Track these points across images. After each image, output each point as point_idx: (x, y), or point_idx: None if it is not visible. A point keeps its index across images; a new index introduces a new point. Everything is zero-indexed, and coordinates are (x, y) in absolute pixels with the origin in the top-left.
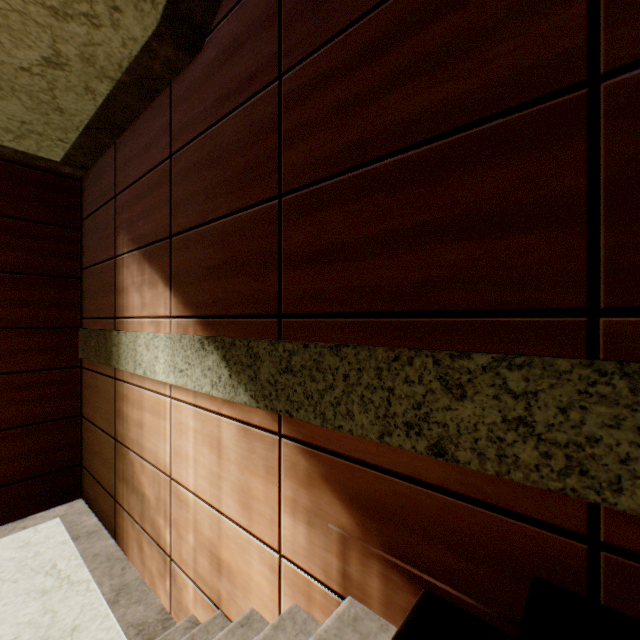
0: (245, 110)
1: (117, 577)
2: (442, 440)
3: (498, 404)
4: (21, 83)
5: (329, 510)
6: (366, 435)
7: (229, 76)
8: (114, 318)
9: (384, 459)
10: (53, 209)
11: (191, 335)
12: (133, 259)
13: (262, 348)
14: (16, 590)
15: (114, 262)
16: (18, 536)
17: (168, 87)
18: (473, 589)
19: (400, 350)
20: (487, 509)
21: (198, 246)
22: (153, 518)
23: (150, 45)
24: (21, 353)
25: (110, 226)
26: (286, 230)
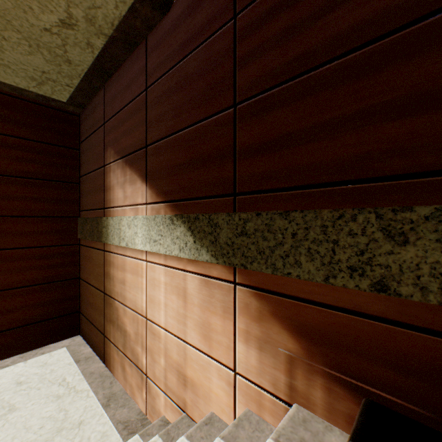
0: (206, 46)
1: (107, 388)
2: (384, 279)
3: (441, 246)
4: (44, 41)
5: (277, 338)
6: (312, 278)
7: (193, 23)
8: (103, 208)
9: (327, 297)
10: (61, 135)
11: (163, 215)
12: (117, 166)
13: (221, 219)
14: (40, 395)
15: (103, 169)
16: (39, 359)
17: (144, 40)
18: (412, 399)
19: (344, 210)
20: (426, 334)
21: (168, 150)
22: (133, 347)
23: (134, 6)
24: (40, 234)
25: (100, 145)
26: (240, 130)
